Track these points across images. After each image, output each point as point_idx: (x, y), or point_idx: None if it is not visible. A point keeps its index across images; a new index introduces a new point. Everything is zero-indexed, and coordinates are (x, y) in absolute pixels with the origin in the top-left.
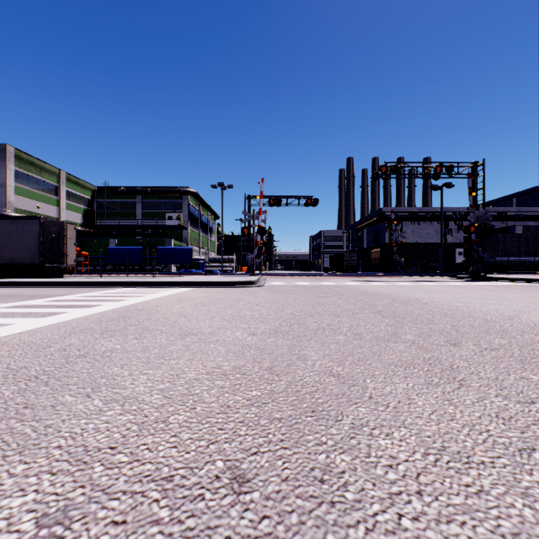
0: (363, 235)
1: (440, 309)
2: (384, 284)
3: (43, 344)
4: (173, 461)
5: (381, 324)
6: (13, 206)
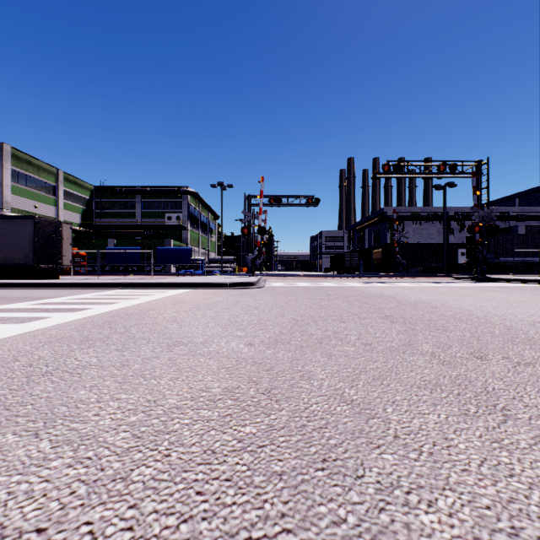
0: (364, 235)
1: (452, 313)
2: (387, 285)
3: (8, 358)
4: None
5: (392, 332)
6: (9, 206)
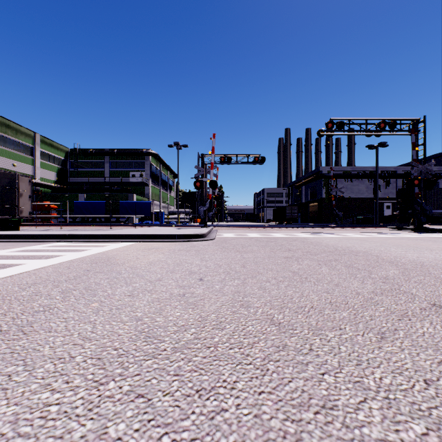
0: (302, 191)
1: None
2: (339, 236)
3: None
4: None
5: None
6: None
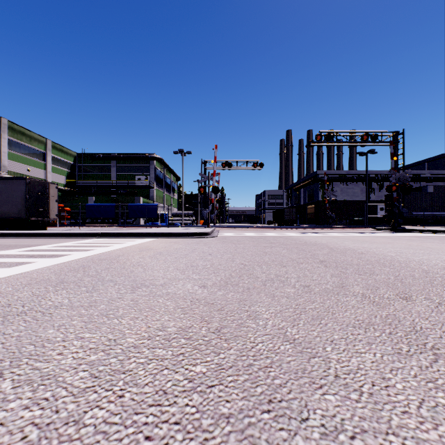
0: (300, 194)
1: (376, 259)
2: (320, 235)
3: None
4: None
5: (326, 275)
6: (7, 169)
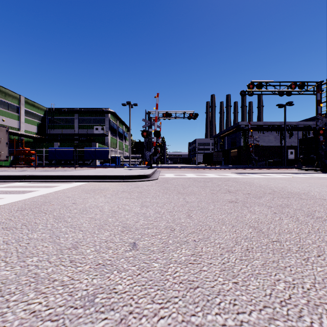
0: (225, 141)
1: None
2: (263, 176)
3: None
4: None
5: None
6: None
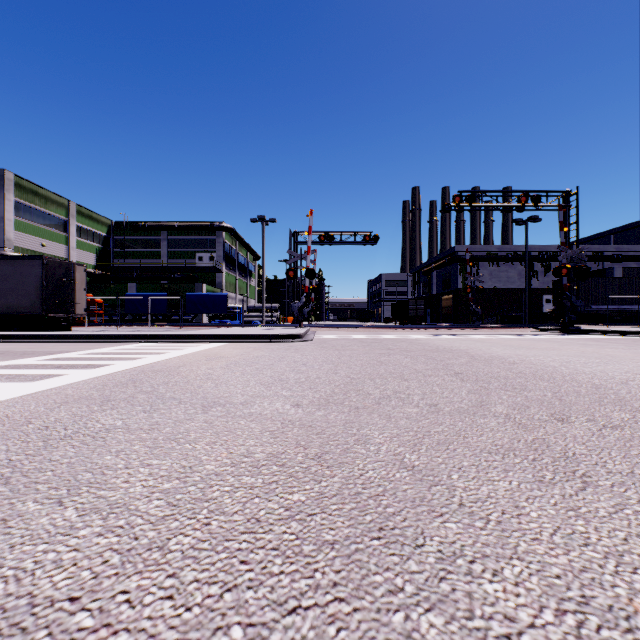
0: (431, 279)
1: (532, 370)
2: (458, 338)
3: (20, 420)
4: (164, 628)
5: (461, 391)
6: (12, 244)
